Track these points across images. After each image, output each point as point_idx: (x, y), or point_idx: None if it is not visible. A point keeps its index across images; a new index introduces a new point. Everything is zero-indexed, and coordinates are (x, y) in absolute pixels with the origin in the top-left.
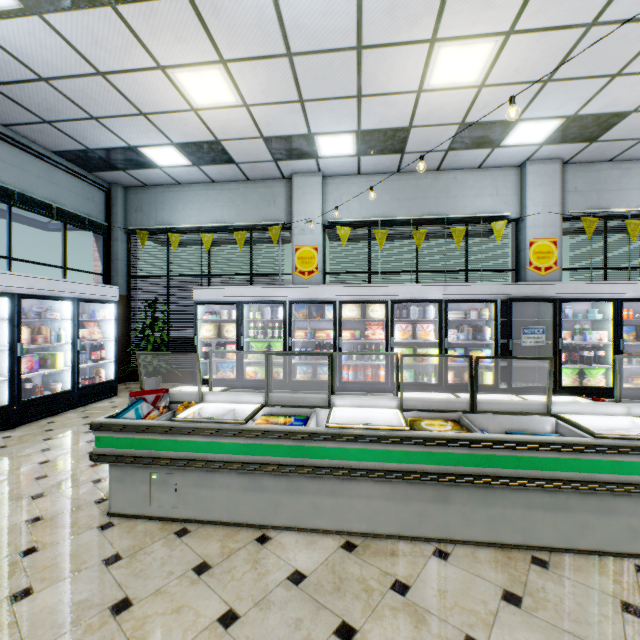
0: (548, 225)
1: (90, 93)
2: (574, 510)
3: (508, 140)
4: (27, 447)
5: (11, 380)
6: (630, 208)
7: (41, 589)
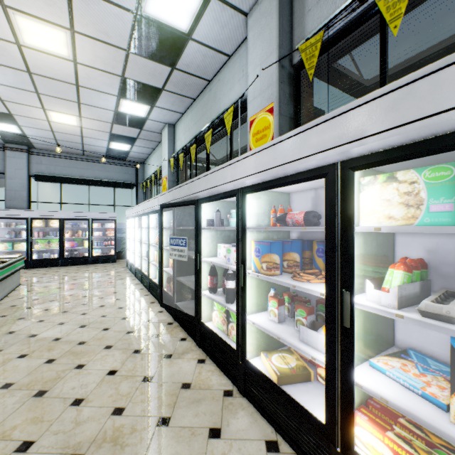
0: (266, 88)
1: (65, 137)
2: None
3: (179, 25)
4: (38, 272)
5: (60, 249)
6: None
7: None
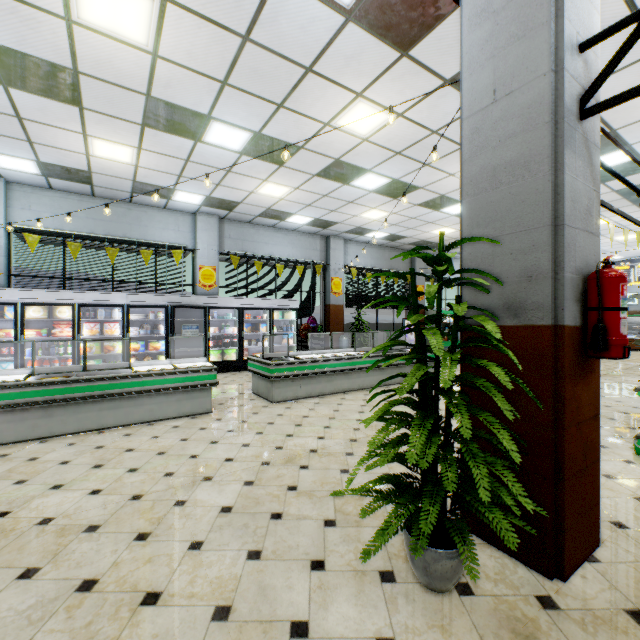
0: (211, 257)
1: None
2: (125, 407)
3: (176, 198)
4: None
5: None
6: (260, 253)
7: None
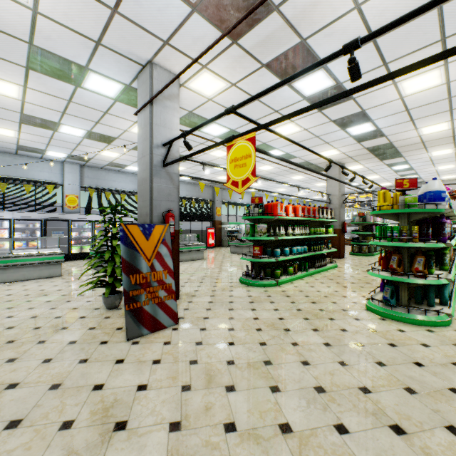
0: (75, 189)
1: None
2: (8, 273)
3: (48, 154)
4: None
5: None
6: (109, 187)
7: None
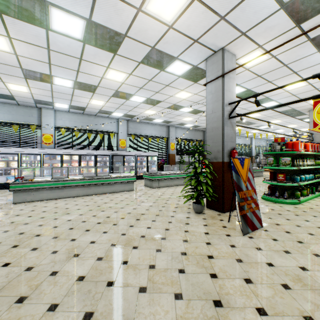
0: (124, 136)
1: None
2: (109, 187)
3: (113, 114)
4: None
5: None
6: (142, 133)
7: (14, 208)
